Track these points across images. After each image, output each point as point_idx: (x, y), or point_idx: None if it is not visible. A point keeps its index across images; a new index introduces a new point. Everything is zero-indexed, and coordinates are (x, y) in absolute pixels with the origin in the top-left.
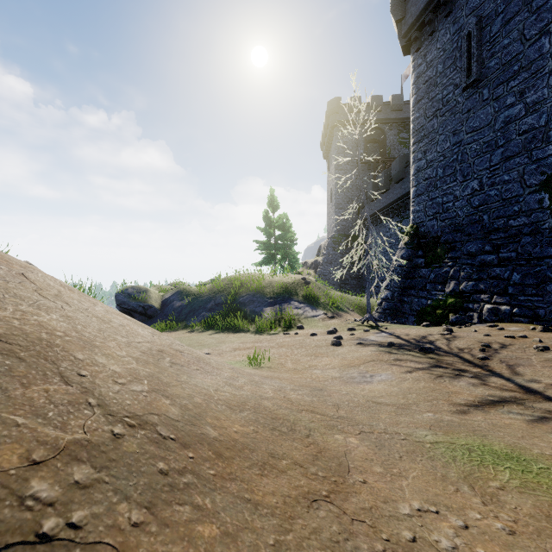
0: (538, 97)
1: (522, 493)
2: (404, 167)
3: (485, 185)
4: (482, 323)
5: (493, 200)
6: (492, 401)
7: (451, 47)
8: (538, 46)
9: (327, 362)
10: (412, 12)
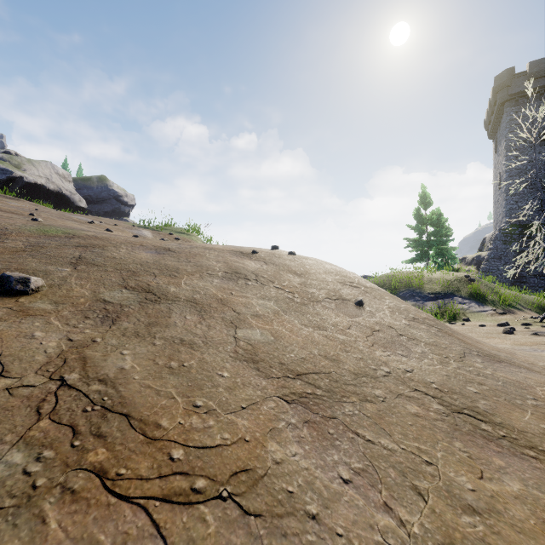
0: None
1: None
2: None
3: None
4: None
5: None
6: None
7: None
8: None
9: (499, 341)
10: None
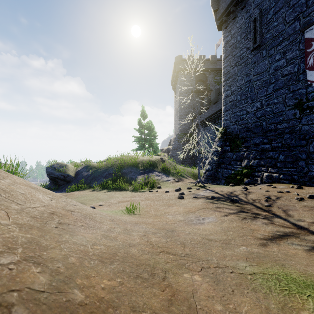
0: (293, 55)
1: None
2: (217, 95)
3: (264, 105)
4: (263, 184)
5: (268, 113)
6: (279, 235)
7: (245, 26)
8: (293, 26)
9: (175, 210)
10: (223, 6)
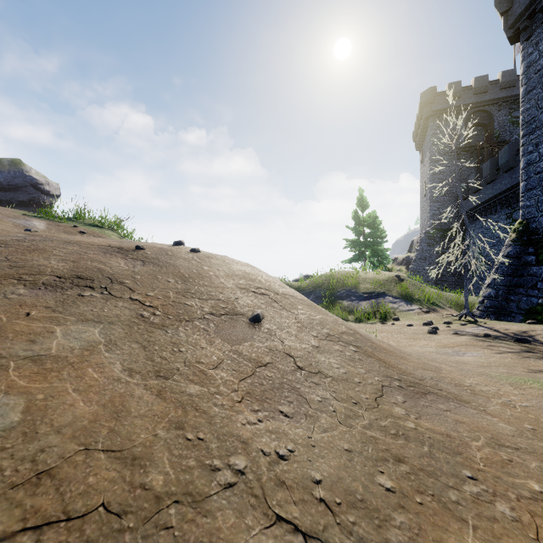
0: None
1: (540, 390)
2: (514, 155)
3: None
4: None
5: None
6: None
7: None
8: None
9: (424, 344)
10: (521, 2)
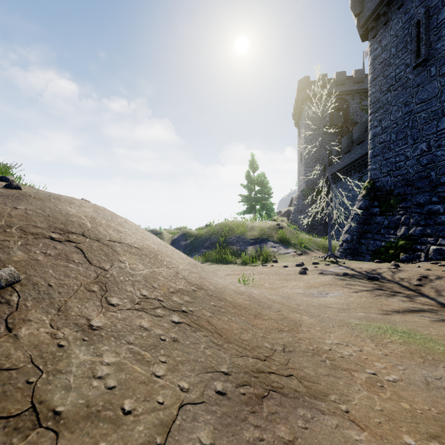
0: None
1: (401, 344)
2: (364, 132)
3: (432, 147)
4: (428, 261)
5: (440, 159)
6: (412, 310)
7: (403, 34)
8: None
9: (294, 284)
10: (369, 7)
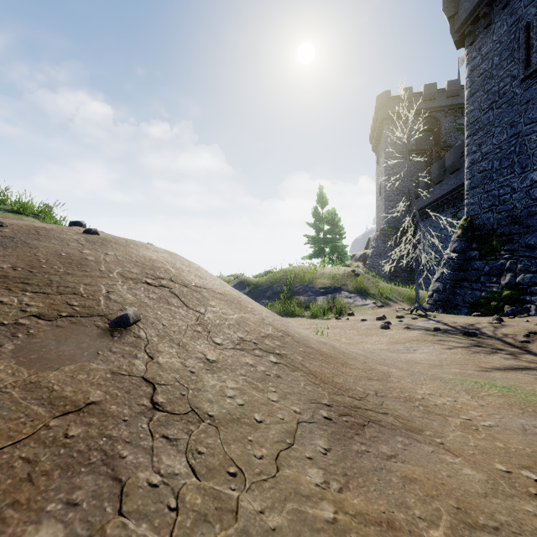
0: None
1: (500, 397)
2: (459, 157)
3: None
4: None
5: None
6: (516, 368)
7: (508, 39)
8: None
9: (376, 340)
10: (466, 7)
